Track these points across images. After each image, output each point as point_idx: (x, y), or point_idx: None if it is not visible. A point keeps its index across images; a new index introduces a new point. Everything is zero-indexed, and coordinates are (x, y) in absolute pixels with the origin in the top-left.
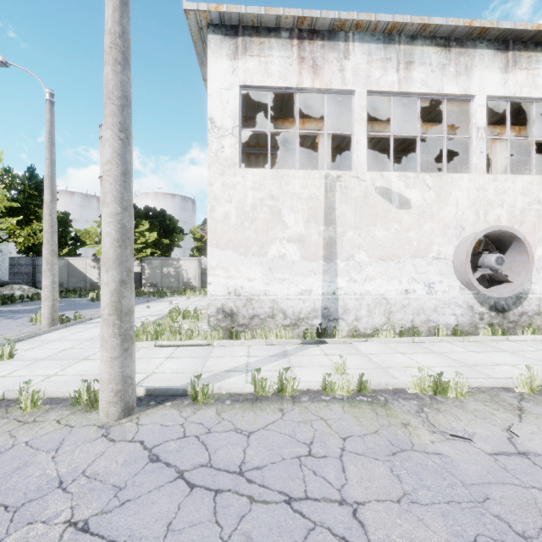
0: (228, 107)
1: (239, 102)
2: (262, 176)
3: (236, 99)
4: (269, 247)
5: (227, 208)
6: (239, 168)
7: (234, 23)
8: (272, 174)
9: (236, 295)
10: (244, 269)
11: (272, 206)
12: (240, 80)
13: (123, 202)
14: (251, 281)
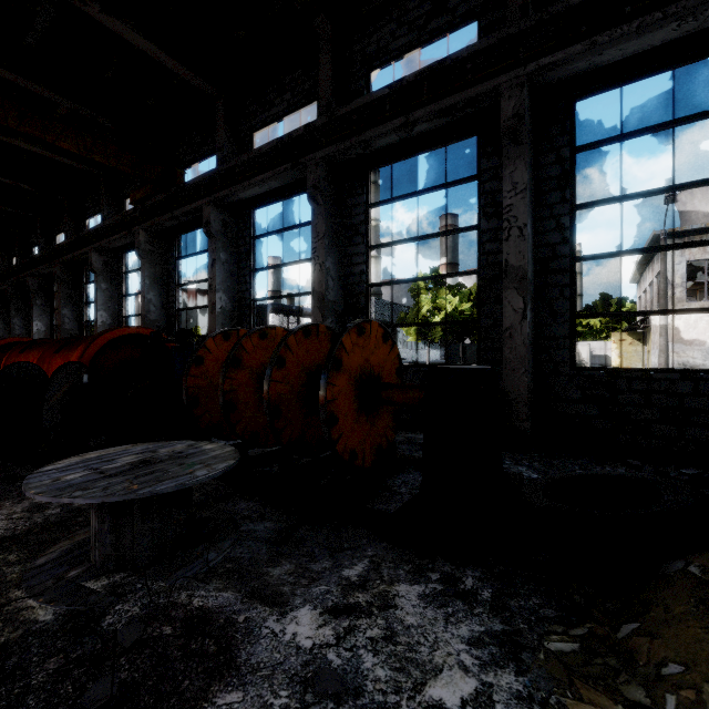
0: (678, 273)
1: (685, 269)
2: (701, 305)
3: (683, 268)
4: (706, 341)
5: (677, 323)
6: (685, 303)
7: (682, 231)
8: (708, 303)
9: (683, 366)
10: (688, 353)
11: (708, 320)
12: (686, 259)
13: (667, 335)
14: (693, 359)
